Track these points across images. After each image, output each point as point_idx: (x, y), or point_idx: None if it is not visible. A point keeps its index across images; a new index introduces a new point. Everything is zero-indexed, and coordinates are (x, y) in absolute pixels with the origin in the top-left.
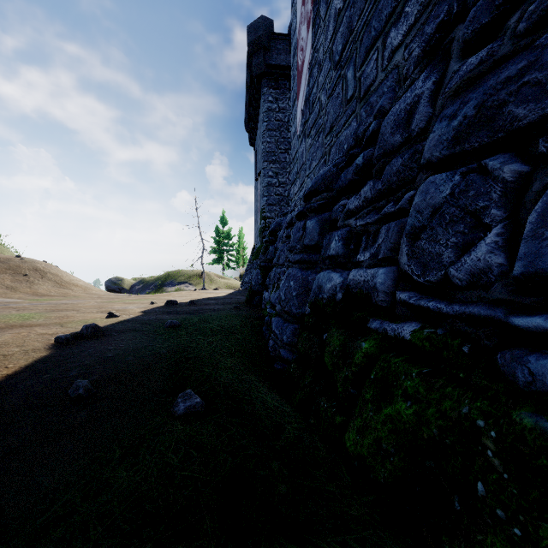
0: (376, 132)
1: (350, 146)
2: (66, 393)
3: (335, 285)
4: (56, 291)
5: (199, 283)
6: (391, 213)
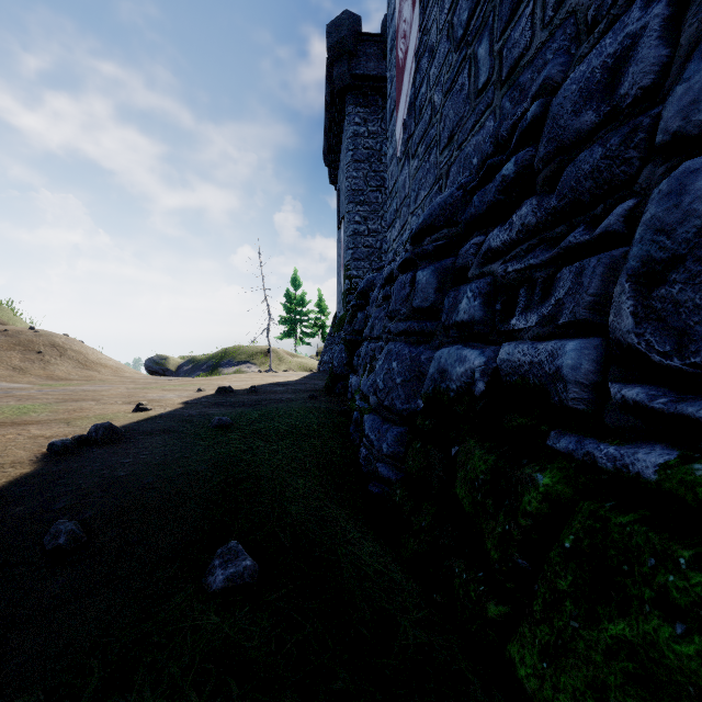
0: (539, 119)
1: (486, 155)
2: (40, 541)
3: (471, 369)
4: (77, 373)
5: (265, 363)
6: (582, 244)
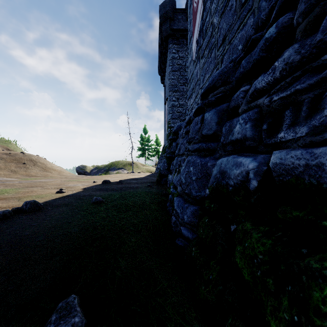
0: None
1: (249, 37)
2: None
3: (246, 171)
4: (41, 173)
5: (130, 169)
6: None
